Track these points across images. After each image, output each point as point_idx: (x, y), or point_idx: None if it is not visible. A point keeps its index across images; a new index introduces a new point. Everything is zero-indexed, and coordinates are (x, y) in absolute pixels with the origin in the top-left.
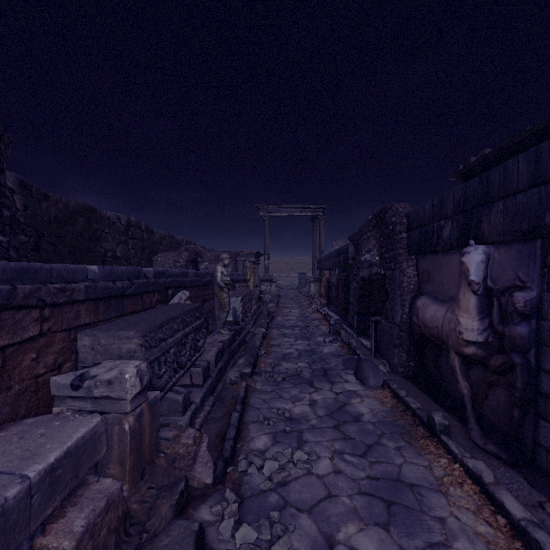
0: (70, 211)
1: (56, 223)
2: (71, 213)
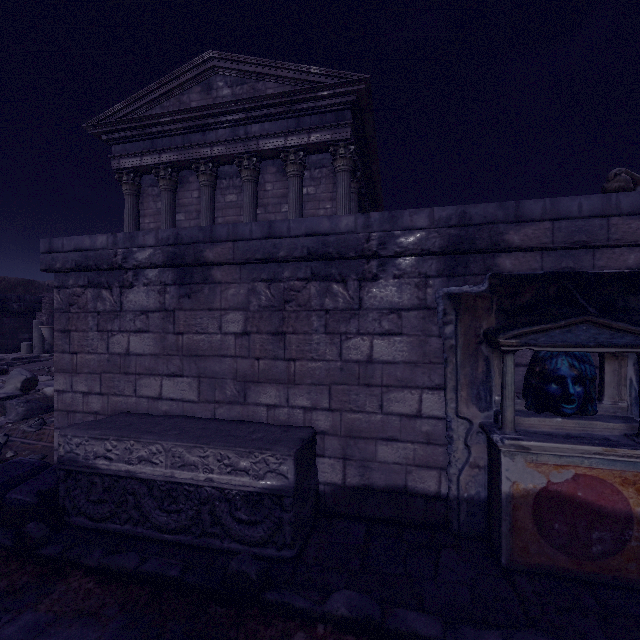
0: (12, 285)
1: (1, 292)
2: (13, 286)
